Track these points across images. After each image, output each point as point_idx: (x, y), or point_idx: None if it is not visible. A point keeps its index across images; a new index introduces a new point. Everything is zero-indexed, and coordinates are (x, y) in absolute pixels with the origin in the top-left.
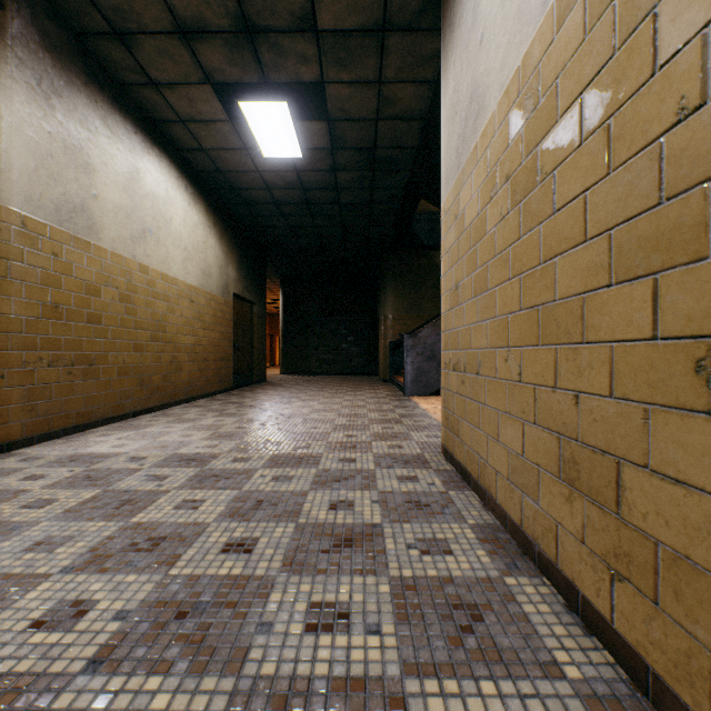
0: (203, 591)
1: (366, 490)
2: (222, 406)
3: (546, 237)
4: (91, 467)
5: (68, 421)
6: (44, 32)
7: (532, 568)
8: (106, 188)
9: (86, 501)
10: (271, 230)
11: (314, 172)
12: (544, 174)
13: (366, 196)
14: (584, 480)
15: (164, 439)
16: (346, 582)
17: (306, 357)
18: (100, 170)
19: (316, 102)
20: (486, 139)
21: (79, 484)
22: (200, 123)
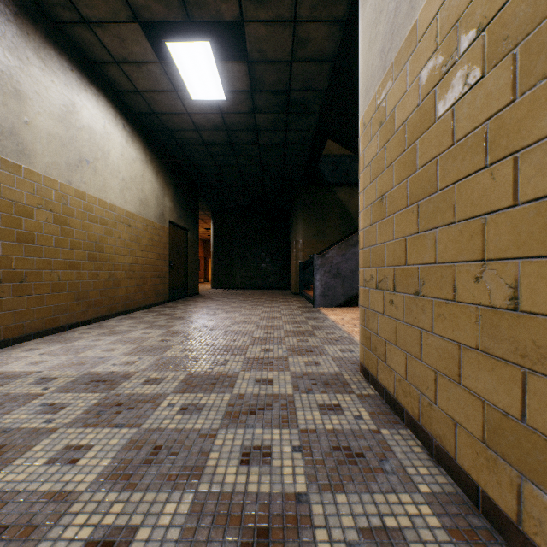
0: None
1: (284, 428)
2: (155, 317)
3: None
4: None
5: None
6: None
7: None
8: (38, 116)
9: None
10: (202, 169)
11: (237, 114)
12: None
13: (281, 137)
14: None
15: (86, 354)
16: None
17: (232, 274)
18: (32, 99)
19: (237, 47)
20: (433, 6)
21: None
22: (133, 65)
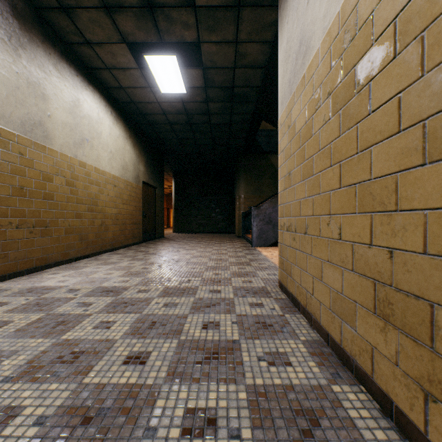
0: (106, 398)
1: (227, 313)
2: (134, 253)
3: (362, 132)
4: (41, 296)
5: (30, 264)
6: (13, 5)
7: (351, 377)
8: (56, 111)
9: (32, 322)
10: (167, 141)
11: (194, 103)
12: (361, 86)
13: (227, 118)
14: (398, 317)
15: (94, 276)
16: (213, 390)
17: (189, 222)
18: (52, 99)
19: (195, 57)
20: (312, 69)
21: (30, 309)
22: (119, 70)
